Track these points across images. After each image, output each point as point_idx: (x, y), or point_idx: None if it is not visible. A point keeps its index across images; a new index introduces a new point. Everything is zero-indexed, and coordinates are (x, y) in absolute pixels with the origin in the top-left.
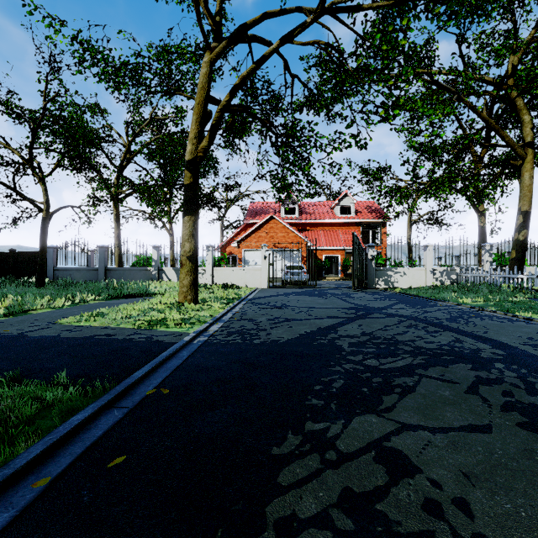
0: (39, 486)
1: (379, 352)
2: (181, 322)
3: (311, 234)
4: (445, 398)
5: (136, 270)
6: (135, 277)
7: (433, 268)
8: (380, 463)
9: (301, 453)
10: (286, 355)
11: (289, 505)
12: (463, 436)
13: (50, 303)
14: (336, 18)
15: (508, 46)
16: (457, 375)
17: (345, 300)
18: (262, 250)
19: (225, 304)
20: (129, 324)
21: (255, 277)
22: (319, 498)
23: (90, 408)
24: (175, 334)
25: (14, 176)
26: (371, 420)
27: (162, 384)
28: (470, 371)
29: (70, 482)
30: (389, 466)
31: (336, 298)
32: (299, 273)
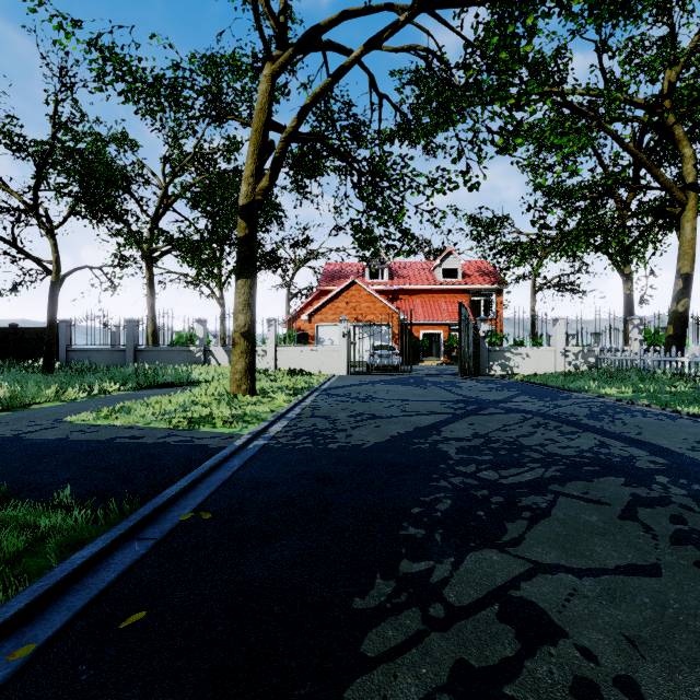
0: (19, 657)
1: (498, 461)
2: (233, 420)
3: (405, 305)
4: (593, 526)
5: (175, 351)
6: (174, 361)
7: (565, 349)
8: (507, 622)
9: (394, 607)
10: (372, 464)
11: (378, 688)
12: (622, 582)
13: (59, 395)
14: (438, 18)
15: (664, 56)
16: (606, 493)
17: (451, 390)
18: (341, 324)
19: (292, 396)
20: (162, 423)
21: (331, 361)
22: (422, 676)
23: (100, 540)
24: (223, 436)
25: (13, 226)
26: (492, 558)
27: (203, 506)
28: (623, 488)
29: (63, 651)
30: (520, 626)
31: (438, 388)
32: (389, 355)
